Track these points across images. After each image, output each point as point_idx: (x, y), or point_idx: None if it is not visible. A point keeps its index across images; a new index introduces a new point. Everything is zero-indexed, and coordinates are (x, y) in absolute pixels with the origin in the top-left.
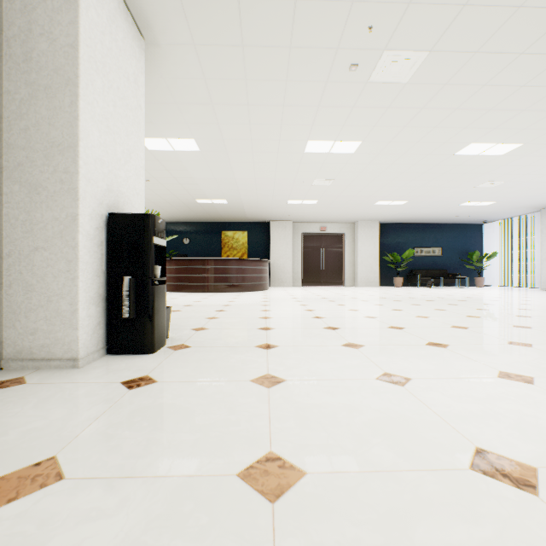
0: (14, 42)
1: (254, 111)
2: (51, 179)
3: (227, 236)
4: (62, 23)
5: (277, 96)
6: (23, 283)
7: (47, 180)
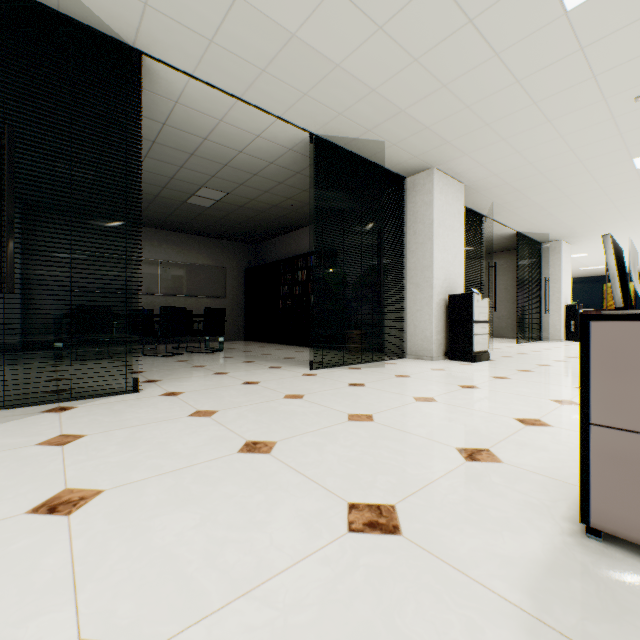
0: (544, 270)
1: (623, 244)
2: (554, 299)
3: (608, 288)
4: (556, 264)
5: (636, 240)
6: (546, 322)
7: (552, 300)
